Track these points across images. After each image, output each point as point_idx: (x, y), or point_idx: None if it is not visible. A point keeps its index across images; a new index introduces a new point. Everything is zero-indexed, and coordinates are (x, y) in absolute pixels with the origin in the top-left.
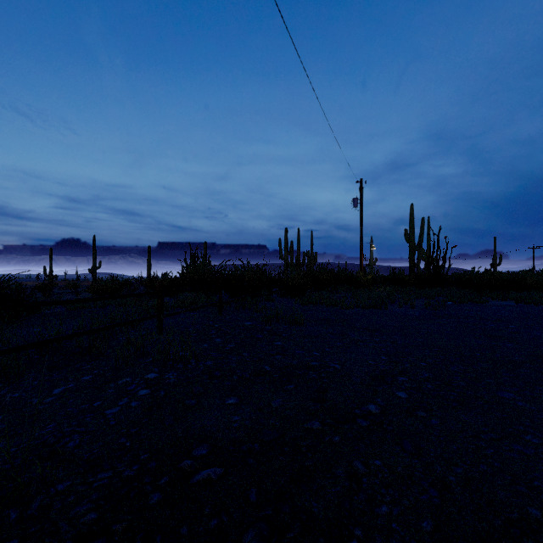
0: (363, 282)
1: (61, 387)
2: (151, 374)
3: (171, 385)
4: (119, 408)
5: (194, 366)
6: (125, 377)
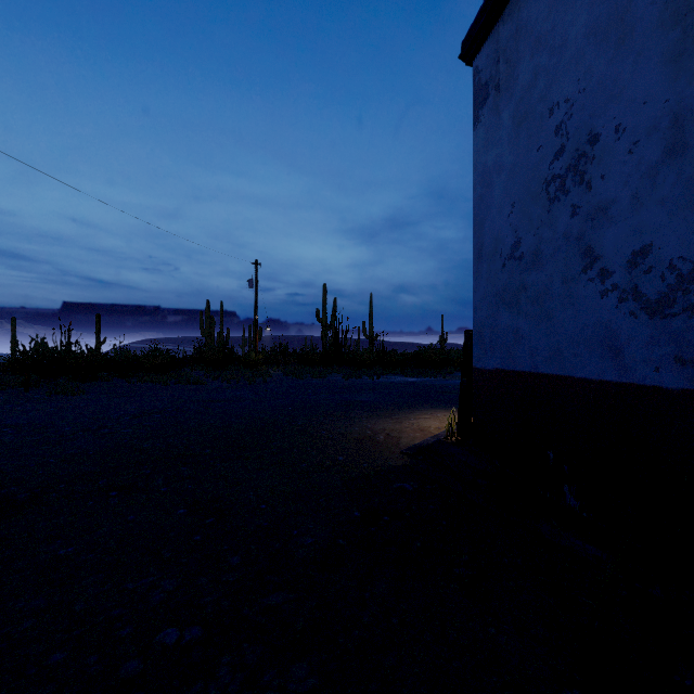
0: (254, 361)
1: None
2: None
3: None
4: None
5: None
6: None
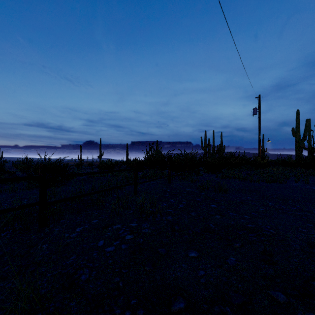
0: (261, 164)
1: (81, 226)
2: (132, 223)
3: (146, 234)
4: (114, 248)
5: (160, 220)
6: (117, 223)
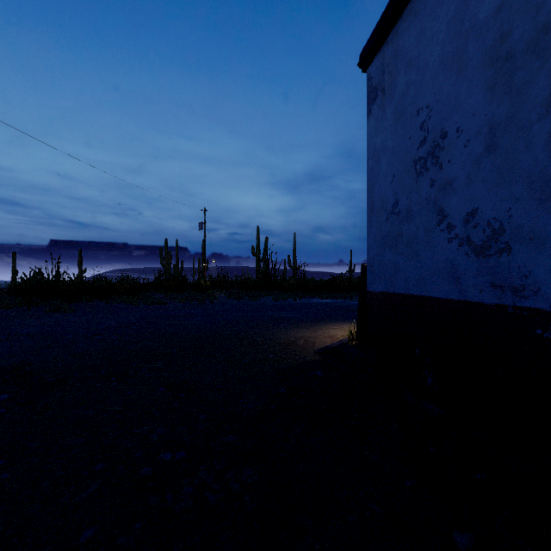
0: (203, 287)
1: None
2: None
3: None
4: None
5: None
6: None
